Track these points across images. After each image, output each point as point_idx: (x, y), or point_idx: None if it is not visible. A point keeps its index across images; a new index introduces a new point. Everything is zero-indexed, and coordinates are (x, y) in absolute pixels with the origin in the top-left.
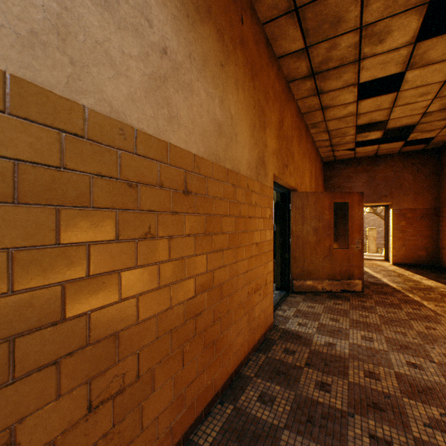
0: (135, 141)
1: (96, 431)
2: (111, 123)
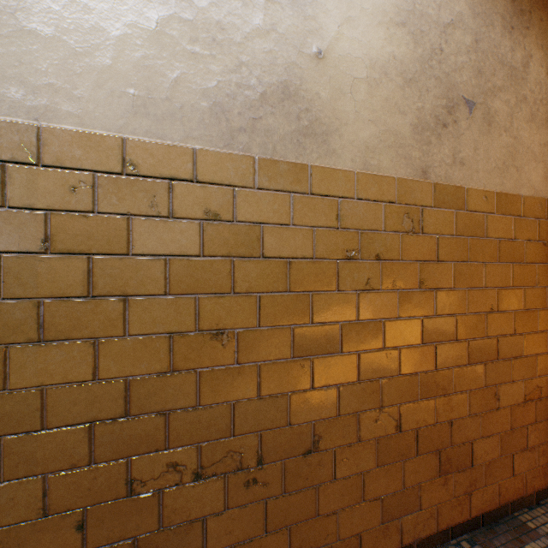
0: (546, 209)
1: (526, 417)
2: (533, 201)
